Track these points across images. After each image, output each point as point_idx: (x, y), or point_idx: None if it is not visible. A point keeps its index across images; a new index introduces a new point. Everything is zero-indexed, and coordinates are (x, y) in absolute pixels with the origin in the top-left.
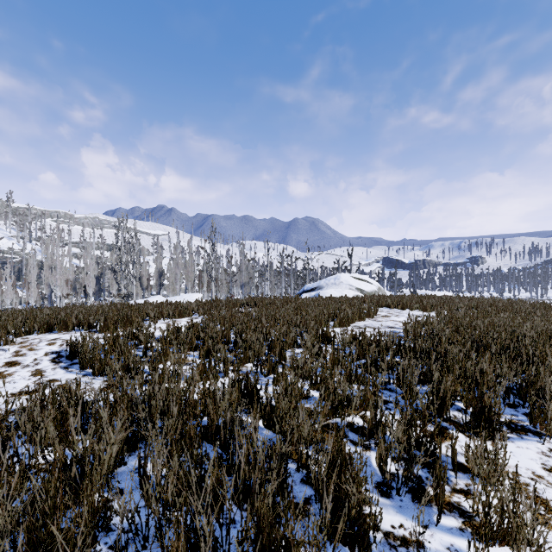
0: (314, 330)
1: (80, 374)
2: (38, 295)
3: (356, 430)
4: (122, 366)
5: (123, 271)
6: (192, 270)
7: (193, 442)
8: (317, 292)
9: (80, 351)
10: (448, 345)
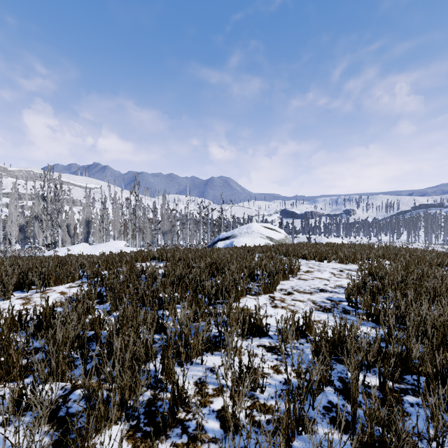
0: (237, 316)
1: None
2: None
3: None
4: None
5: (49, 220)
6: (118, 219)
7: None
8: (232, 241)
9: None
10: (443, 341)
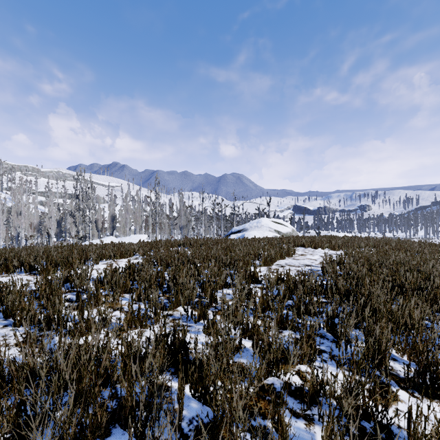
0: (243, 271)
1: (1, 325)
2: (7, 236)
3: (294, 394)
4: (45, 316)
5: (81, 216)
6: (140, 215)
7: (97, 437)
8: (243, 234)
9: (3, 299)
10: None
